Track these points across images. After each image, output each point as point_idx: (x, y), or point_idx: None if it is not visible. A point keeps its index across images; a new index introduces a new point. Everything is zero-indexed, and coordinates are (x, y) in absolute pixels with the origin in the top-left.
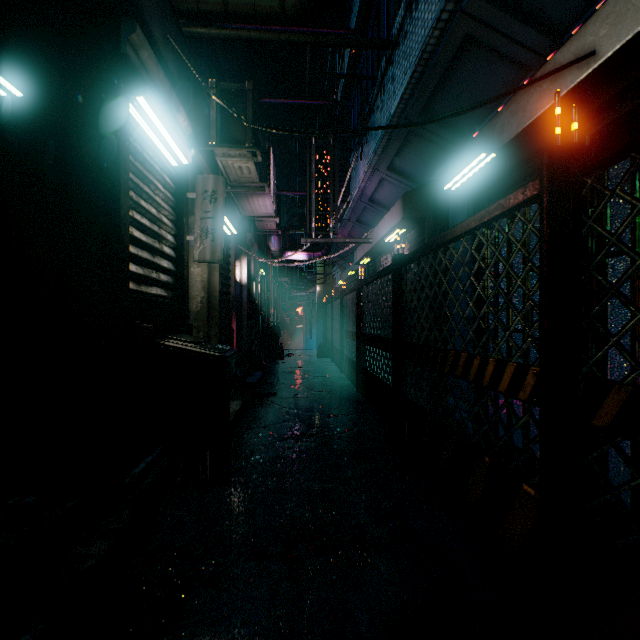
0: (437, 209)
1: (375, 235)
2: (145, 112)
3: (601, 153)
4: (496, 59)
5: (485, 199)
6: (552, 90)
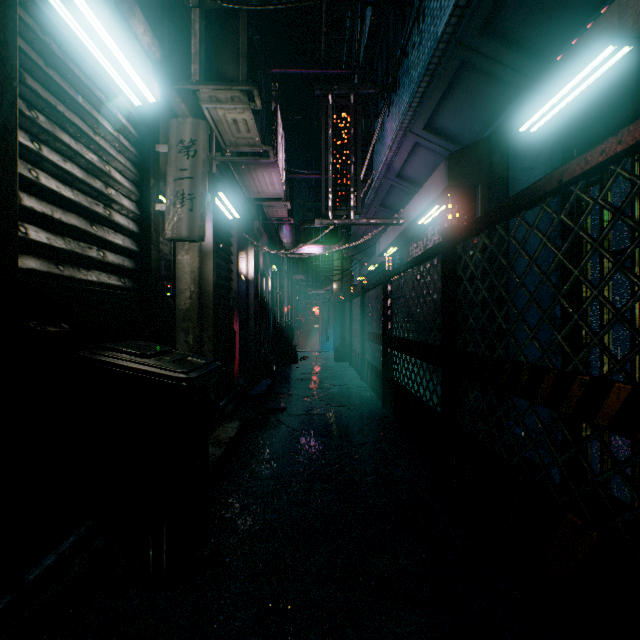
0: (493, 174)
1: (405, 217)
2: None
3: None
4: None
5: (583, 142)
6: None
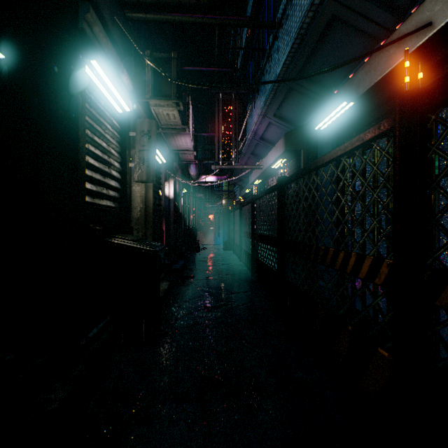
0: (309, 144)
1: (264, 163)
2: (97, 72)
3: (444, 94)
4: (354, 33)
5: (345, 136)
6: (397, 53)
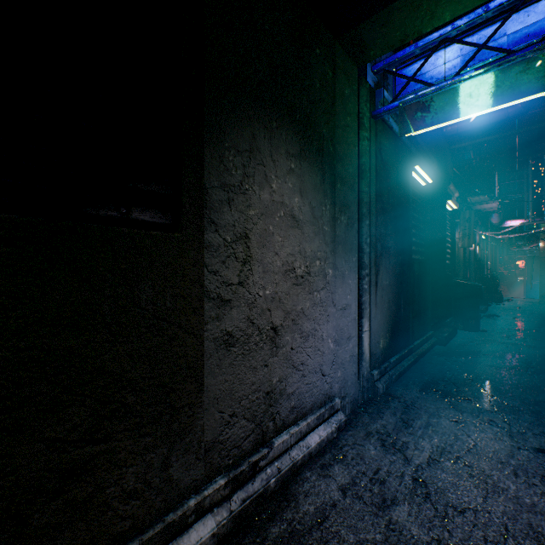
0: None
1: None
2: (448, 203)
3: None
4: None
5: None
6: None
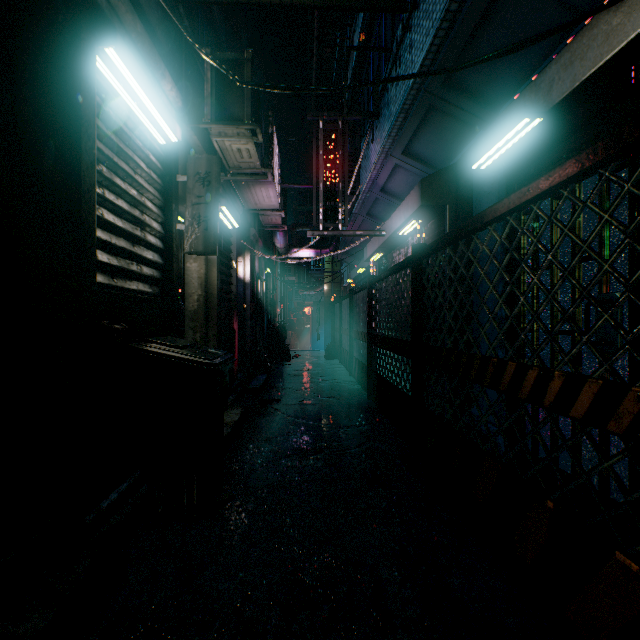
0: (459, 196)
1: (388, 228)
2: (118, 70)
3: None
4: (541, 4)
5: (521, 179)
6: (627, 24)
